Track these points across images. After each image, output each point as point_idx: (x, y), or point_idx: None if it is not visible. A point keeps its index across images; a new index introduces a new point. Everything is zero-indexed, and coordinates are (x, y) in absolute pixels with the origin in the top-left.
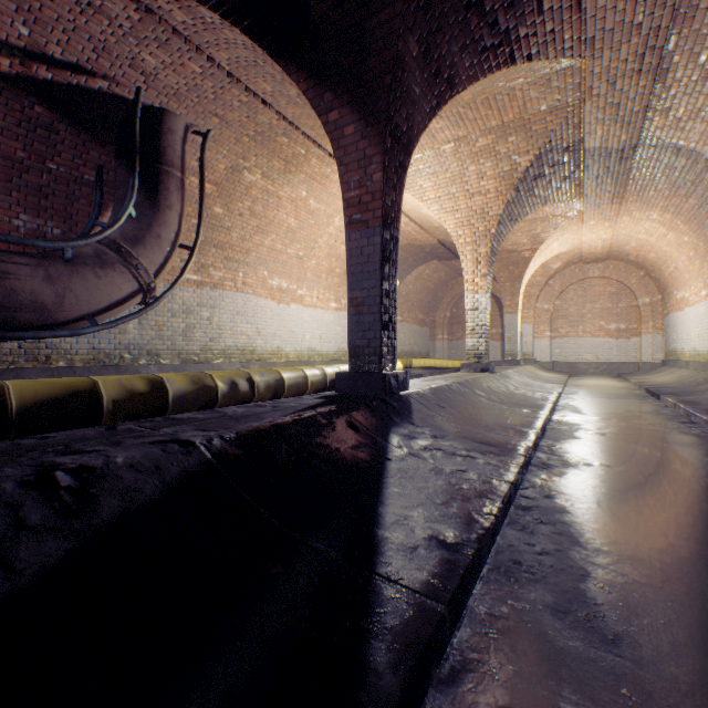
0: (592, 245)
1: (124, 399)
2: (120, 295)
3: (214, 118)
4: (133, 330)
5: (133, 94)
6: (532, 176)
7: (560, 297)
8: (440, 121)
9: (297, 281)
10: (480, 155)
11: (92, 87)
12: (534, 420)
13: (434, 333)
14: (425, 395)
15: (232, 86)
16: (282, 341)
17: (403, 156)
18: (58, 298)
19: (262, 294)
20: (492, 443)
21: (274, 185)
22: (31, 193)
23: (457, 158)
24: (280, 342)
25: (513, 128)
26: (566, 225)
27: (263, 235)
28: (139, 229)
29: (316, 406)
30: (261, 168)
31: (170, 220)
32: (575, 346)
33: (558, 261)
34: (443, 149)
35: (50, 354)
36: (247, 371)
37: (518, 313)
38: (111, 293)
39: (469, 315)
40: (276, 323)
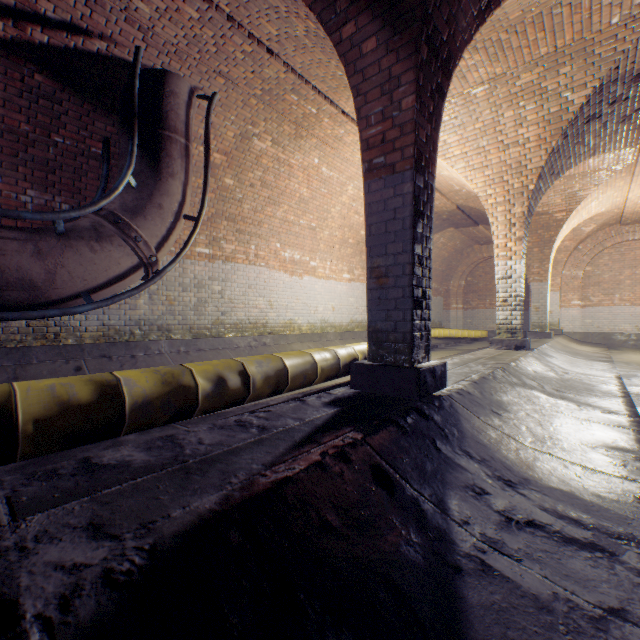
0: (638, 202)
1: (53, 416)
2: (118, 270)
3: (218, 79)
4: (143, 305)
5: (133, 55)
6: (585, 117)
7: (591, 262)
8: (475, 54)
9: (309, 252)
10: (520, 96)
11: (90, 50)
12: (635, 436)
13: (447, 302)
14: (470, 395)
15: (233, 33)
16: (295, 313)
17: (440, 76)
18: (48, 274)
19: (274, 267)
20: (611, 498)
21: (285, 152)
22: (38, 167)
23: (490, 103)
24: (292, 314)
25: (569, 55)
26: (612, 180)
27: (275, 206)
28: (140, 199)
29: (324, 431)
30: (271, 134)
31: (173, 189)
32: (610, 316)
33: (591, 223)
34: (473, 94)
35: (58, 332)
36: (240, 360)
37: (547, 281)
38: (107, 268)
39: (500, 285)
40: (288, 295)
